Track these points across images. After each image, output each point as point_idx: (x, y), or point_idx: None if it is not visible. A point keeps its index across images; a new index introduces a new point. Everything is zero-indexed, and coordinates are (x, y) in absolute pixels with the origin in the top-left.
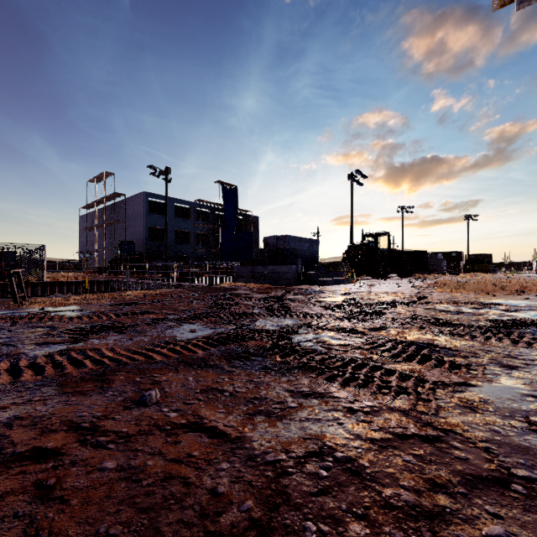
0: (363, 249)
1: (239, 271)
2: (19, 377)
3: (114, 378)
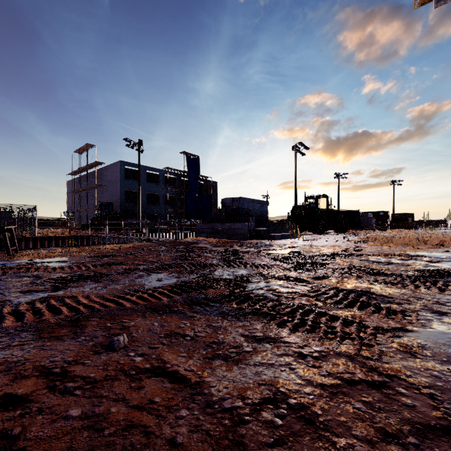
0: (306, 209)
1: (200, 227)
2: (1, 324)
3: (87, 324)
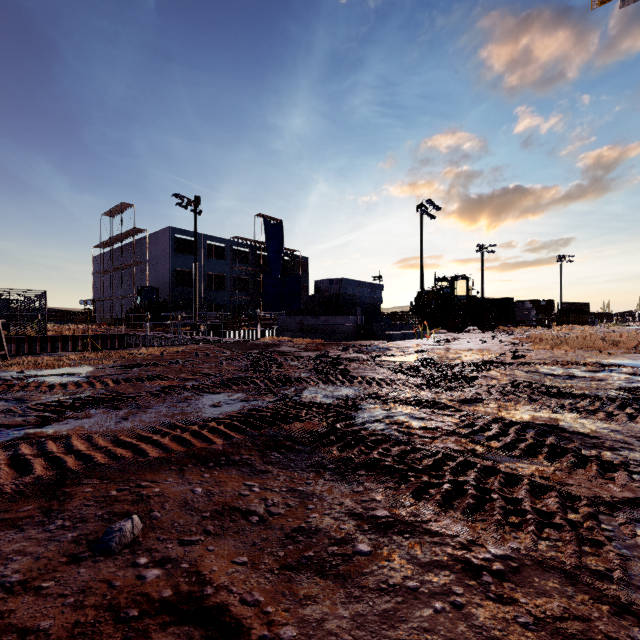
0: (437, 296)
1: (284, 323)
2: None
3: (75, 492)
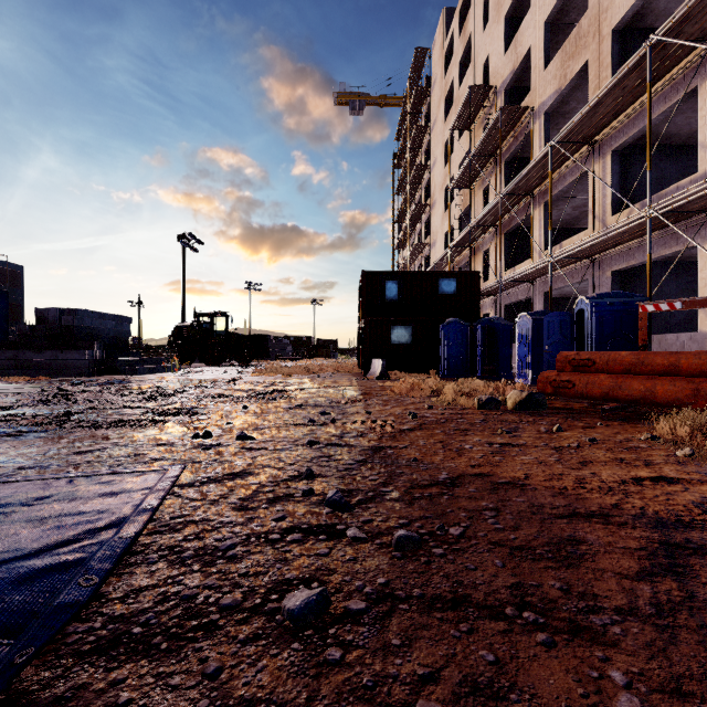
0: (195, 331)
1: None
2: None
3: None
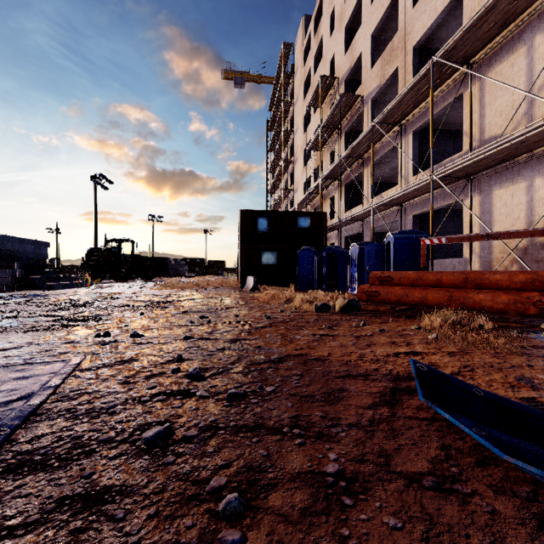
0: (105, 254)
1: None
2: None
3: None
